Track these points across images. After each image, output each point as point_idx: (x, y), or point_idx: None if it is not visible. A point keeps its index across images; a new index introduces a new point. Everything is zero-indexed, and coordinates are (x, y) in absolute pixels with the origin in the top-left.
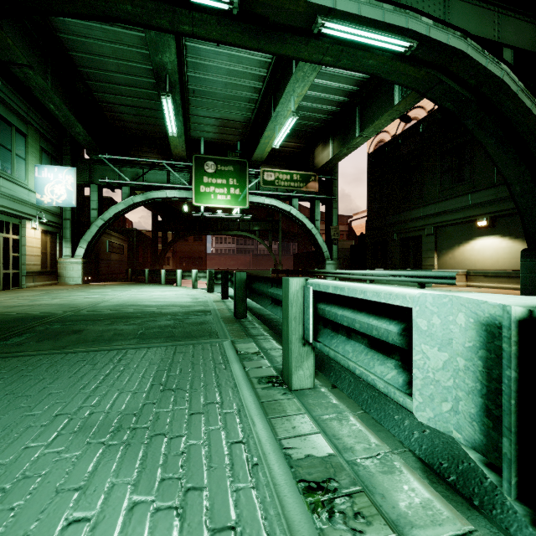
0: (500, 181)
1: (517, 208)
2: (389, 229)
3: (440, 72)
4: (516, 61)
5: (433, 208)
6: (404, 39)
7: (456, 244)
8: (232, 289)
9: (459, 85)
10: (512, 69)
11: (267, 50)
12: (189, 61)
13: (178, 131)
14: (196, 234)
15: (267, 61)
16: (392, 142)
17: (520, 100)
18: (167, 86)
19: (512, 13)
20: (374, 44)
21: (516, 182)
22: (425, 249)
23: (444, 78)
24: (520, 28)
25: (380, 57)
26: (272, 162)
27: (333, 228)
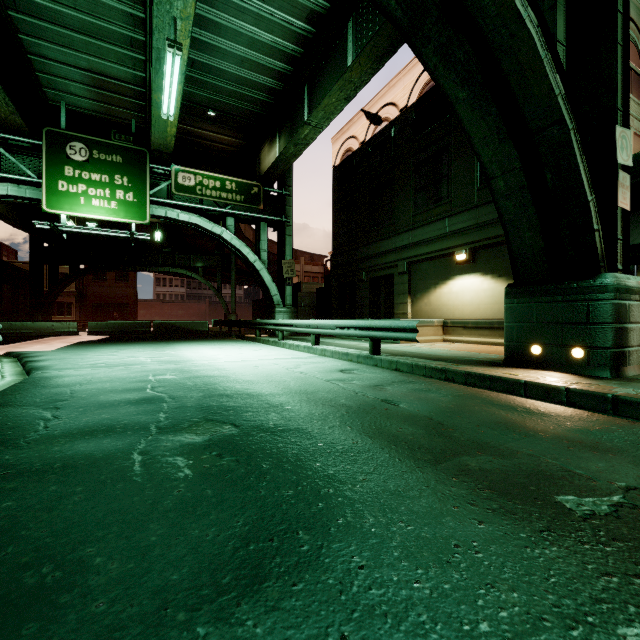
0: (481, 200)
1: (500, 219)
2: (358, 267)
3: None
4: None
5: (406, 238)
6: None
7: (433, 285)
8: (88, 352)
9: None
10: None
11: None
12: None
13: None
14: (106, 269)
15: None
16: (361, 151)
17: None
18: None
19: None
20: None
21: (499, 173)
22: (397, 293)
23: None
24: None
25: None
26: (205, 167)
27: (286, 262)
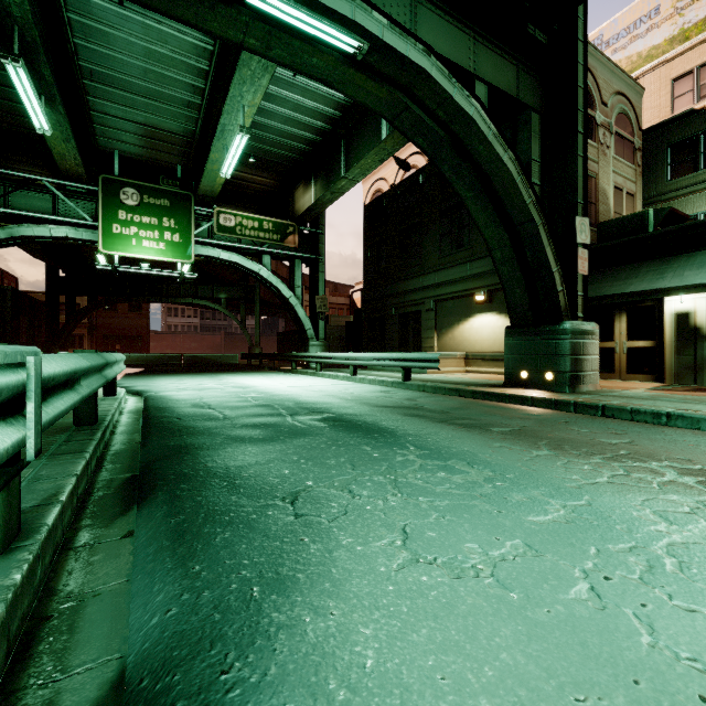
0: None
1: (499, 278)
2: (388, 303)
3: (404, 94)
4: (490, 100)
5: (433, 278)
6: (351, 35)
7: (456, 321)
8: (157, 381)
9: (428, 117)
10: (483, 107)
11: (150, 4)
12: (74, 19)
13: (62, 131)
14: (126, 300)
15: (207, 48)
16: (390, 193)
17: (492, 145)
18: (14, 45)
19: (490, 45)
20: (313, 33)
21: (497, 247)
22: (424, 328)
23: (412, 104)
24: (498, 65)
25: (326, 56)
26: (238, 203)
27: (319, 298)
